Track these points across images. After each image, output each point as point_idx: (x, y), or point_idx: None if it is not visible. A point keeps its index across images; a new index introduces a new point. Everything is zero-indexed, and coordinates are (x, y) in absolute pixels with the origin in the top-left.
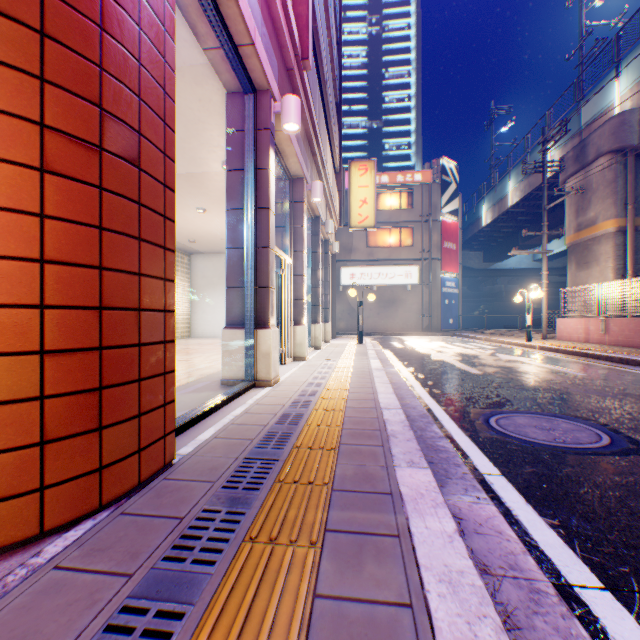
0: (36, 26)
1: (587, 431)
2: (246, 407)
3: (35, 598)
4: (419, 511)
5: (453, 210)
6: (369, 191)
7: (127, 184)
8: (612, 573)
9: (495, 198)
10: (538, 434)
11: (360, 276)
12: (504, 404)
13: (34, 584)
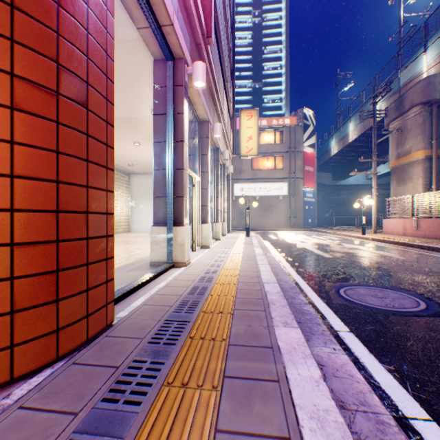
0: (7, 0)
1: (409, 299)
2: (167, 282)
3: (2, 433)
4: (293, 361)
5: (311, 144)
6: (253, 131)
7: (78, 120)
8: (436, 408)
9: (340, 136)
10: (374, 301)
11: (247, 189)
12: (349, 279)
13: (2, 421)
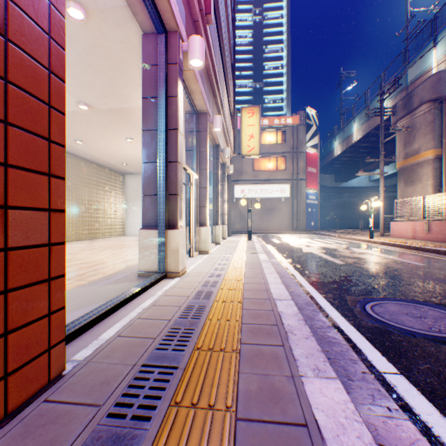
0: None
1: None
2: (155, 299)
3: None
4: None
5: (314, 144)
6: (255, 129)
7: None
8: None
9: (344, 136)
10: (413, 322)
11: (248, 191)
12: (372, 291)
13: None
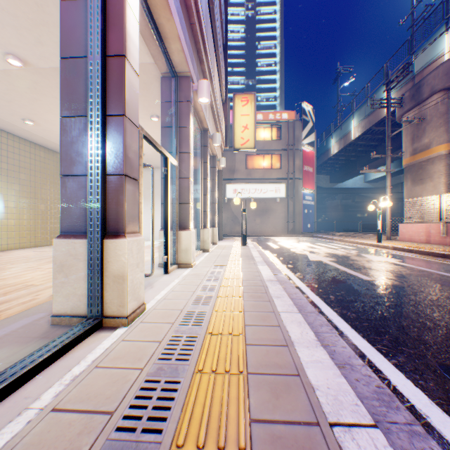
0: None
1: None
2: (10, 436)
3: None
4: None
5: (310, 142)
6: (250, 119)
7: None
8: None
9: (341, 134)
10: None
11: (241, 191)
12: None
13: None
